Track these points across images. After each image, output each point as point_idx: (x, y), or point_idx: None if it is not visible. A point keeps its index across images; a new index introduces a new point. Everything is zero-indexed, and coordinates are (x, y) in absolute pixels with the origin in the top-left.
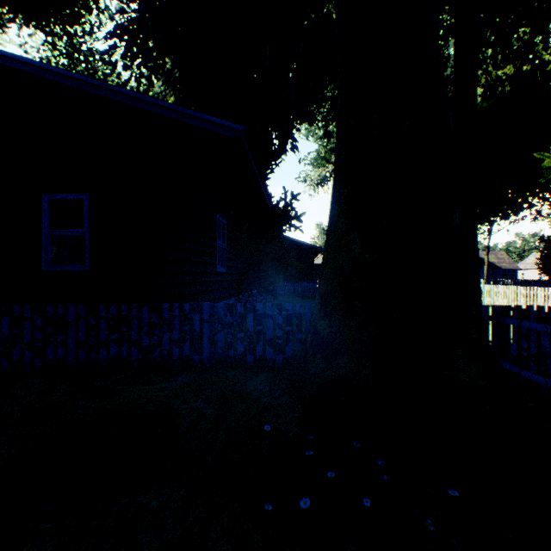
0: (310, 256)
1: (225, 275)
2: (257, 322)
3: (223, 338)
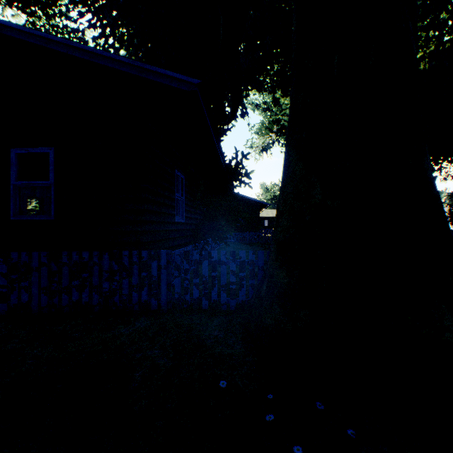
0: (256, 210)
1: (183, 224)
2: (212, 268)
3: (179, 284)
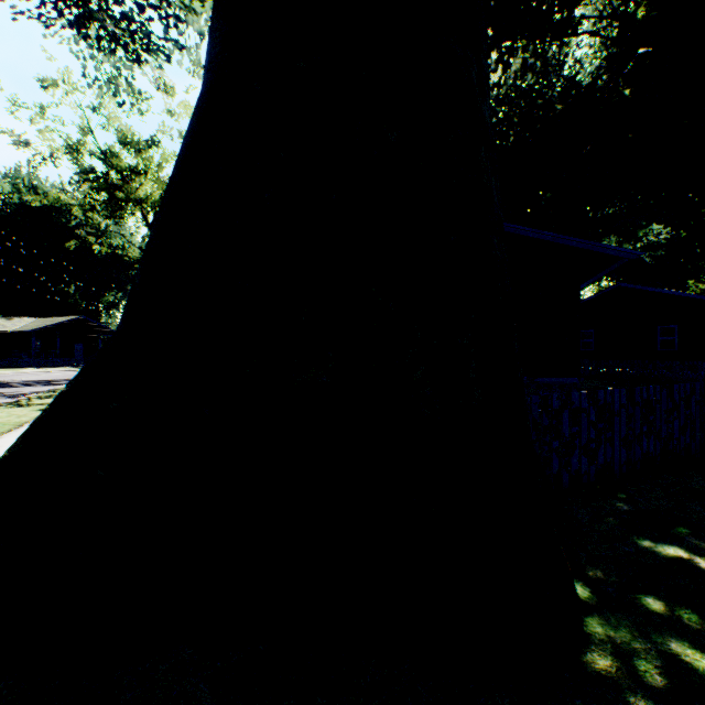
0: None
1: None
2: None
3: None
